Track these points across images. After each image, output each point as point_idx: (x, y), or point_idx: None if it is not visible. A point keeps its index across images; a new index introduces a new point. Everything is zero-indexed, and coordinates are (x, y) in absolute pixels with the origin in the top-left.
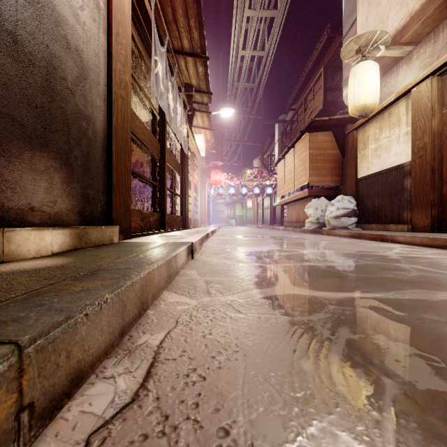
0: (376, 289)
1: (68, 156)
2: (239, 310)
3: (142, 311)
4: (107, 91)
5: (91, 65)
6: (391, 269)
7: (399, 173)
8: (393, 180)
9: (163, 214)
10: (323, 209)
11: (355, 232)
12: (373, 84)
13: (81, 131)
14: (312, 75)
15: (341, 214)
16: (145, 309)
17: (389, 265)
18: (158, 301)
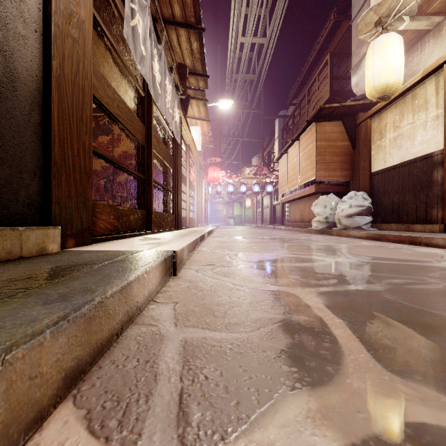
0: None
1: None
2: None
3: None
4: (42, 20)
5: None
6: None
7: (427, 164)
8: (418, 173)
9: (149, 211)
10: (333, 206)
11: (374, 233)
12: (397, 60)
13: None
14: (315, 65)
15: (354, 213)
16: None
17: None
18: None
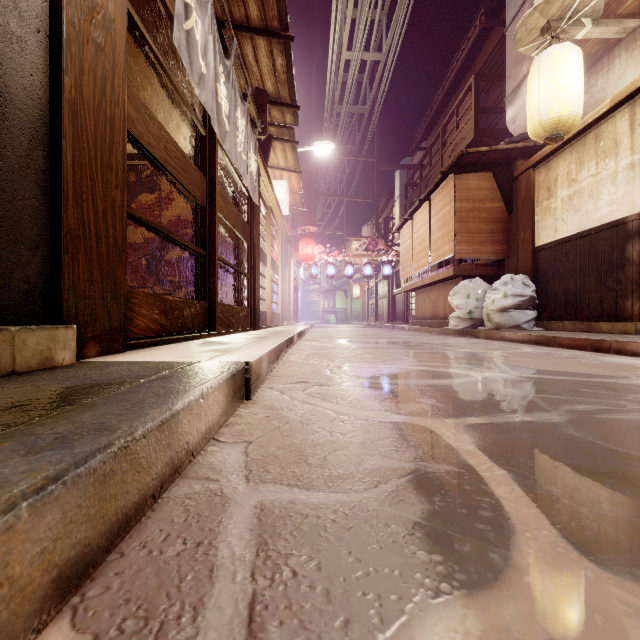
0: None
1: None
2: None
3: None
4: (48, 15)
5: None
6: None
7: (617, 235)
8: (604, 247)
9: (212, 303)
10: (479, 296)
11: (540, 334)
12: (573, 83)
13: None
14: (453, 93)
15: (510, 305)
16: None
17: None
18: None
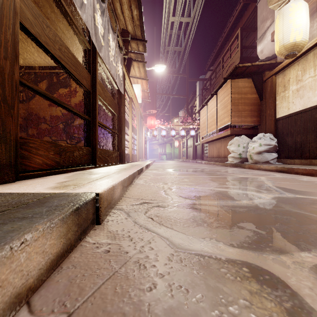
0: None
1: None
2: None
3: None
4: None
5: None
6: None
7: None
8: None
9: (94, 148)
10: (245, 145)
11: (283, 166)
12: (303, 22)
13: None
14: (227, 40)
15: (263, 150)
16: None
17: None
18: None
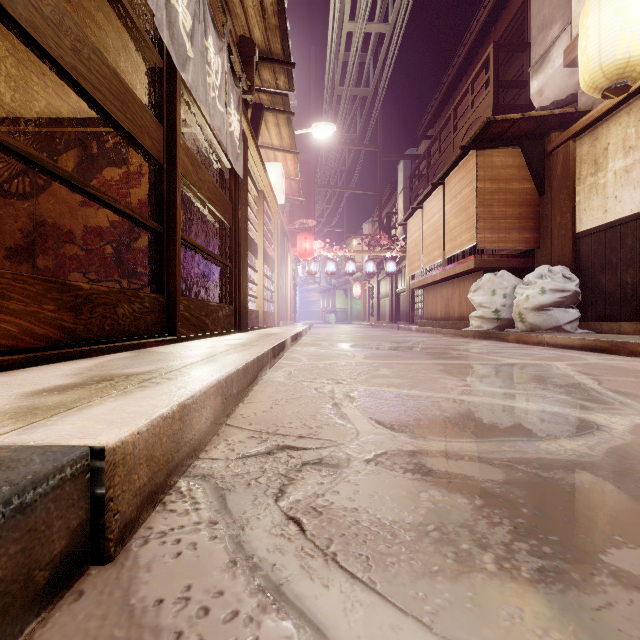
0: None
1: None
2: None
3: None
4: None
5: None
6: None
7: None
8: None
9: (172, 297)
10: (507, 292)
11: (599, 338)
12: None
13: None
14: (464, 74)
15: (549, 302)
16: None
17: None
18: None
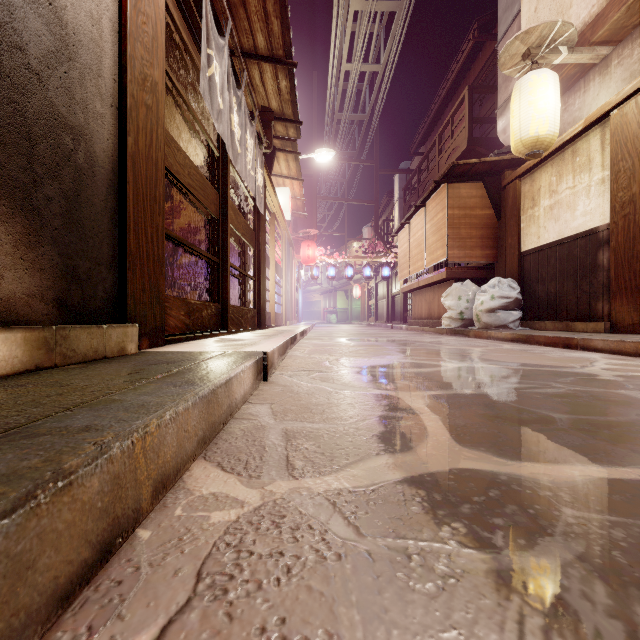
0: (632, 454)
1: (31, 196)
2: (357, 526)
3: (115, 539)
4: (117, 92)
5: (84, 38)
6: (623, 404)
7: (590, 243)
8: (580, 253)
9: (225, 305)
10: (470, 298)
11: (521, 333)
12: (550, 105)
13: (60, 153)
14: (450, 101)
15: (497, 306)
16: (130, 528)
17: (612, 394)
18: (174, 493)
